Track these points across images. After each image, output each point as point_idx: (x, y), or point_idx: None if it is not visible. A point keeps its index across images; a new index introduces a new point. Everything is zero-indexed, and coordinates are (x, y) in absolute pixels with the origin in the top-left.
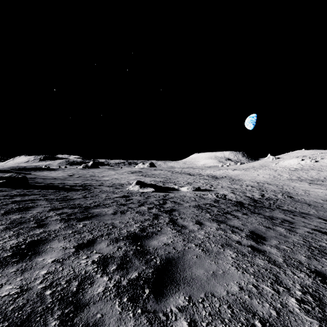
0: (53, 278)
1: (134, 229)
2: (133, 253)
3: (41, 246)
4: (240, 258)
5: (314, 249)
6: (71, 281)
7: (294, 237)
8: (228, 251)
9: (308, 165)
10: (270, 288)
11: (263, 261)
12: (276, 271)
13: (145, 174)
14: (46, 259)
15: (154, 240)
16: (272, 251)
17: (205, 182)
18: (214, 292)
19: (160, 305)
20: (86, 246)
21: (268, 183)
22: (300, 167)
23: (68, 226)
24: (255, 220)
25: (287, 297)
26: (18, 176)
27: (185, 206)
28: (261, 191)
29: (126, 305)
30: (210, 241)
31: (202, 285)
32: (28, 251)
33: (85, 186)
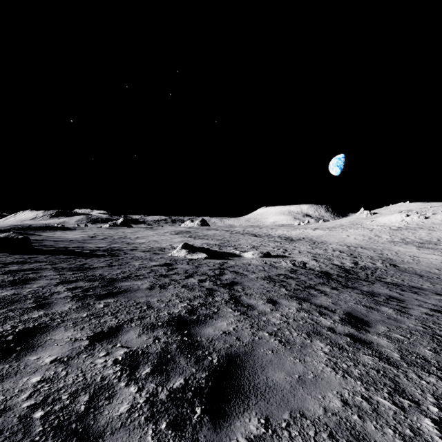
0: (49, 390)
1: (178, 310)
2: (177, 346)
3: (38, 337)
4: (336, 353)
5: (441, 339)
6: (78, 394)
7: (409, 321)
8: (317, 342)
9: (416, 222)
10: (389, 402)
11: (371, 357)
12: (392, 374)
13: (195, 236)
14: (42, 357)
15: (208, 327)
16: (381, 342)
17: (276, 246)
18: (305, 409)
19: (220, 435)
20: (106, 336)
21: (362, 246)
22: (404, 225)
23: (82, 306)
24: (350, 297)
25: (419, 417)
26: (18, 237)
27: (250, 278)
28: (354, 258)
29: (165, 435)
30: (290, 328)
31: (285, 399)
32: (16, 345)
33: (112, 250)
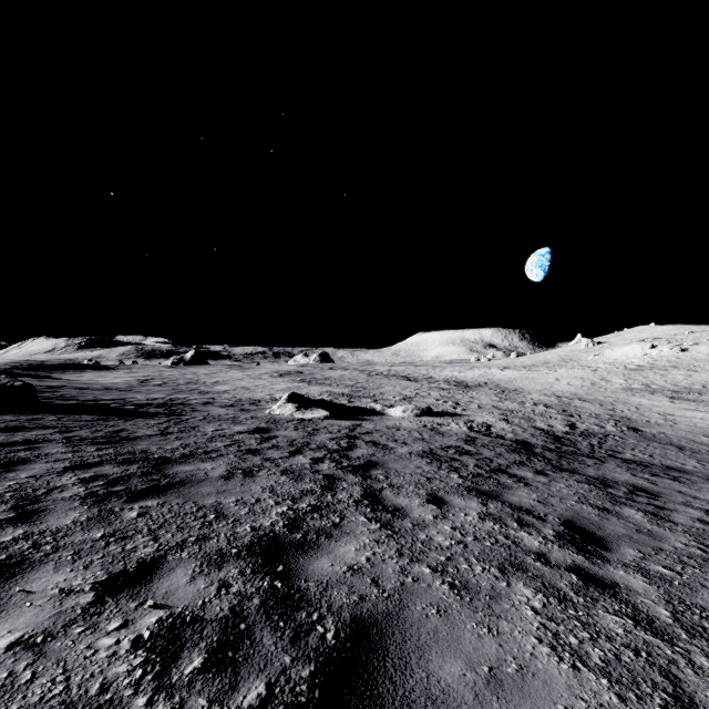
0: None
1: (271, 521)
2: (261, 603)
3: None
4: (556, 611)
5: None
6: None
7: (674, 536)
8: (519, 586)
9: (666, 358)
10: None
11: (619, 620)
12: (665, 657)
13: (310, 379)
14: None
15: (322, 557)
16: (632, 582)
17: (441, 396)
18: None
19: None
20: (129, 583)
21: (581, 397)
22: (648, 362)
23: (97, 517)
24: (568, 489)
25: None
26: (13, 384)
27: (399, 454)
28: (569, 417)
29: None
30: (469, 555)
31: None
32: None
33: (172, 405)
